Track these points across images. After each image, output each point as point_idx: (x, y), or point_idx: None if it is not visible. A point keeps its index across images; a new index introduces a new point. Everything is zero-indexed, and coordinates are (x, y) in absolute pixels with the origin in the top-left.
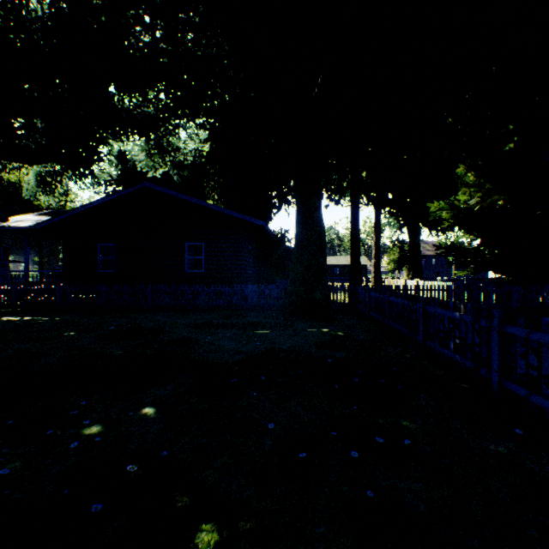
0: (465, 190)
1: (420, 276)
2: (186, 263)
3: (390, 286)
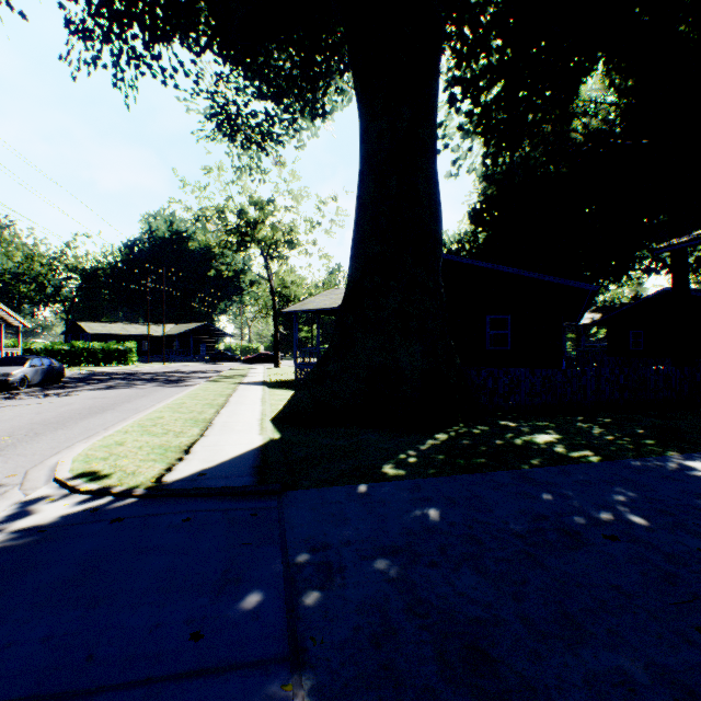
0: None
1: None
2: None
3: None
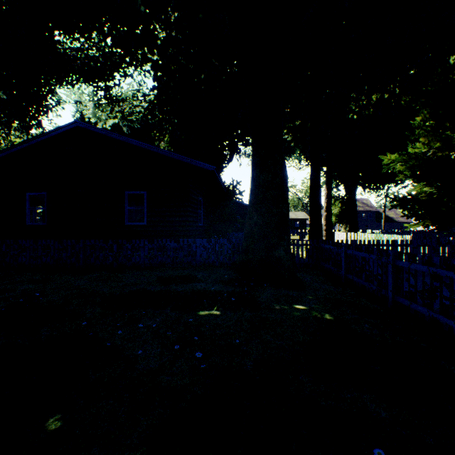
0: (423, 140)
1: (356, 229)
2: (126, 215)
3: (359, 241)
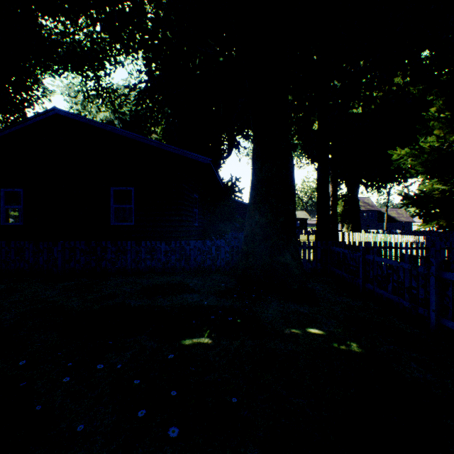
0: (438, 133)
1: (359, 229)
2: (112, 213)
3: (374, 243)
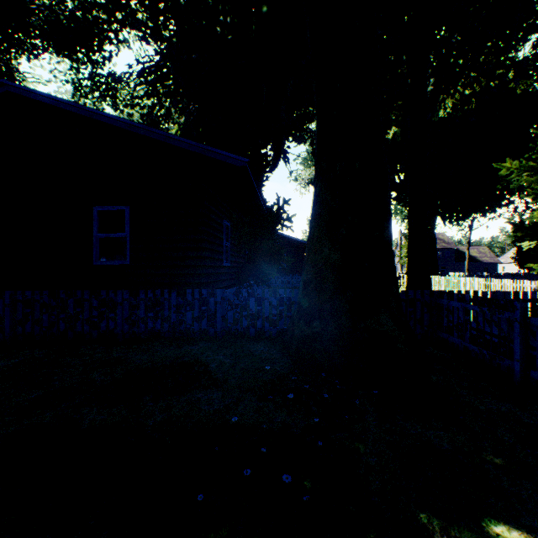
0: None
1: (436, 271)
2: (95, 247)
3: (507, 294)
